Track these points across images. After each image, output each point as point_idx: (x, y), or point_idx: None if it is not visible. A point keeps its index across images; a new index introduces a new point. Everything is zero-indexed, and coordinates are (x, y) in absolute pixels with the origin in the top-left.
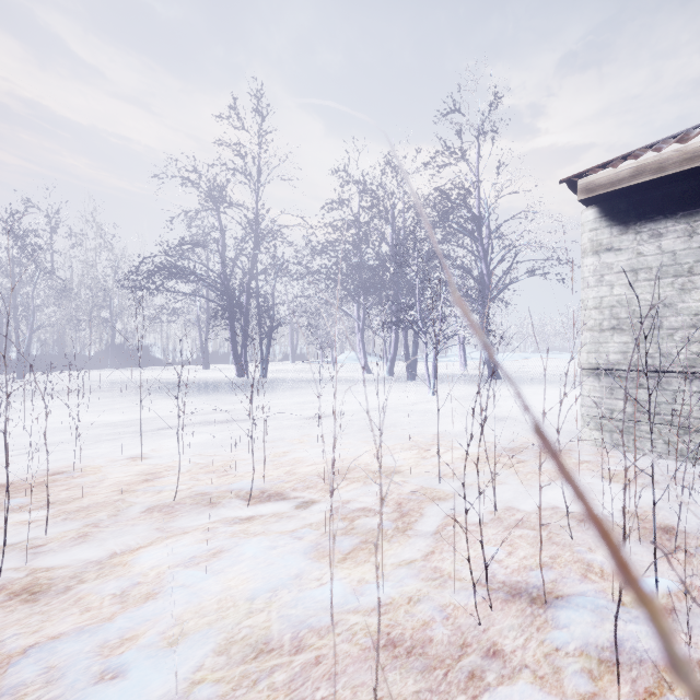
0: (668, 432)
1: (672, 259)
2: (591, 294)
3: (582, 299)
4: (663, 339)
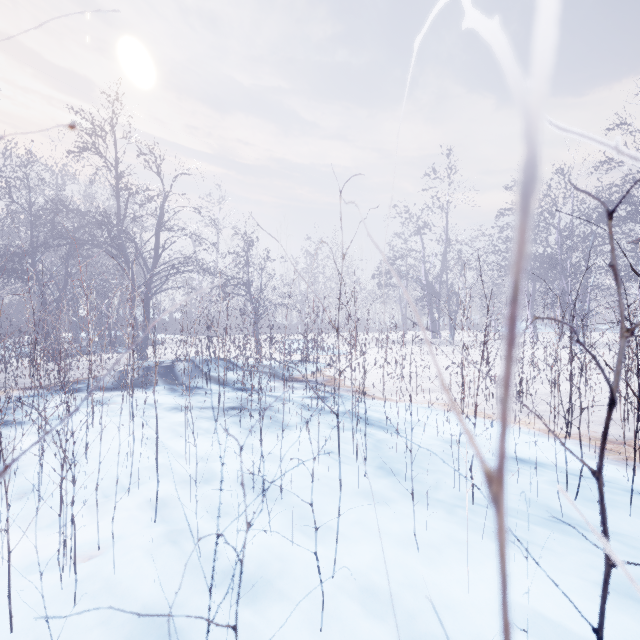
0: None
1: None
2: None
3: None
4: None
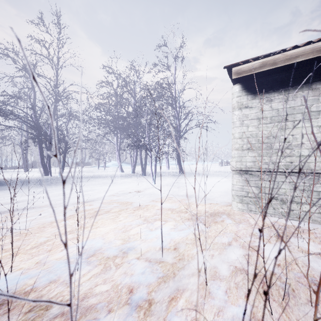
0: (275, 203)
1: (277, 113)
2: (237, 131)
3: (232, 133)
4: (273, 155)
